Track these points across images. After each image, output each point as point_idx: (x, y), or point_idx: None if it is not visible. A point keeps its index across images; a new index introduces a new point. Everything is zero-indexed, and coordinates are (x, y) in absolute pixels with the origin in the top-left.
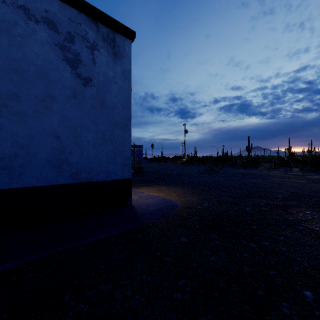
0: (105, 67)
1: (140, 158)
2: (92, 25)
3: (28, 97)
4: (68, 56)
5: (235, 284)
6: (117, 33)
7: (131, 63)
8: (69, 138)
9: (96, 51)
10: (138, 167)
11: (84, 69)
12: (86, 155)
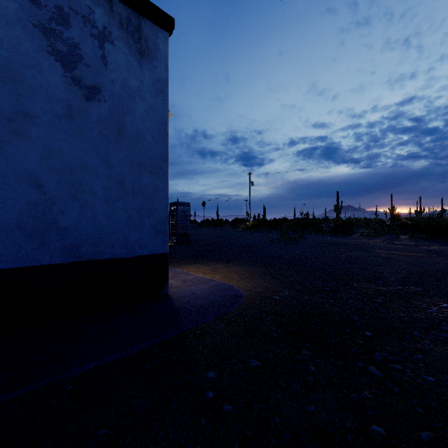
0: (124, 71)
1: (185, 222)
2: (102, 0)
3: None
4: (58, 48)
5: None
6: (145, 19)
7: (167, 68)
8: (60, 186)
9: (109, 43)
10: (182, 234)
11: (87, 71)
12: (90, 216)
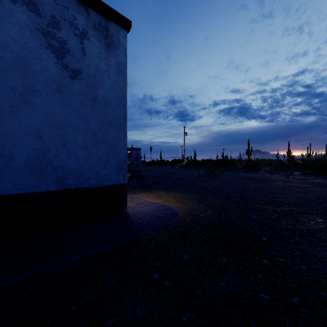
0: (96, 58)
1: (138, 162)
2: (82, 10)
3: (2, 89)
4: (53, 44)
5: (253, 320)
6: (111, 22)
7: (126, 55)
8: (54, 138)
9: (86, 40)
10: (135, 171)
11: (72, 59)
12: (74, 158)
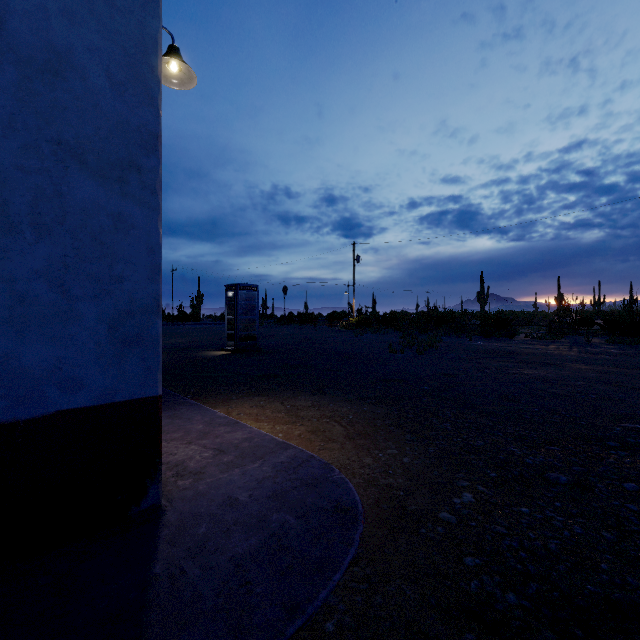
0: None
1: (251, 316)
2: None
3: None
4: None
5: None
6: None
7: None
8: None
9: None
10: (246, 337)
11: None
12: None
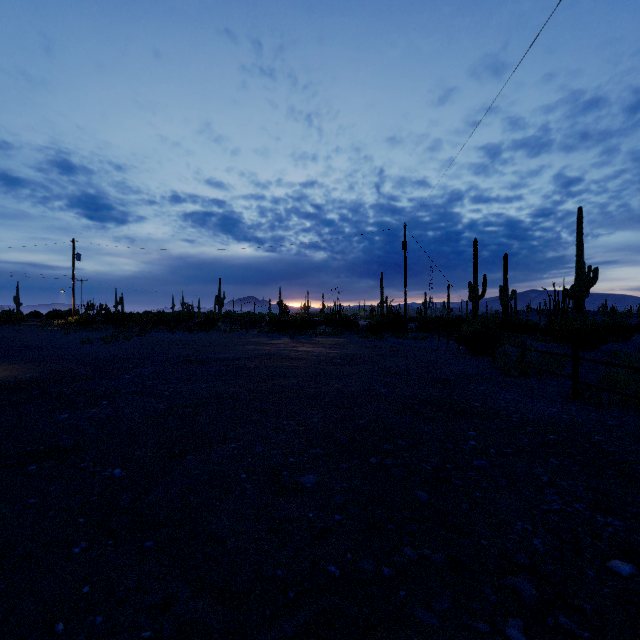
0: None
1: None
2: None
3: None
4: None
5: None
6: None
7: None
8: None
9: None
10: None
11: None
12: None
